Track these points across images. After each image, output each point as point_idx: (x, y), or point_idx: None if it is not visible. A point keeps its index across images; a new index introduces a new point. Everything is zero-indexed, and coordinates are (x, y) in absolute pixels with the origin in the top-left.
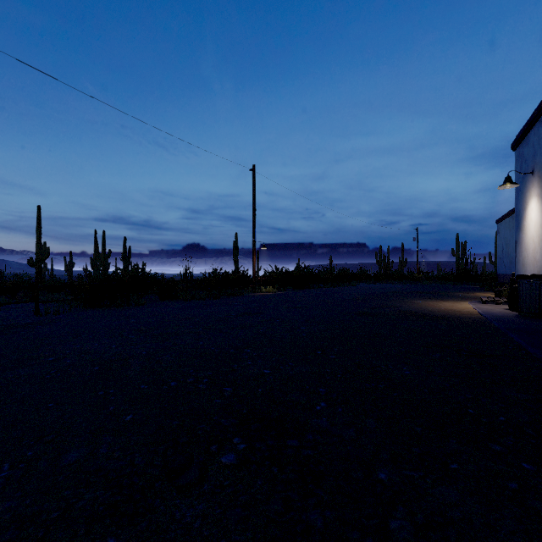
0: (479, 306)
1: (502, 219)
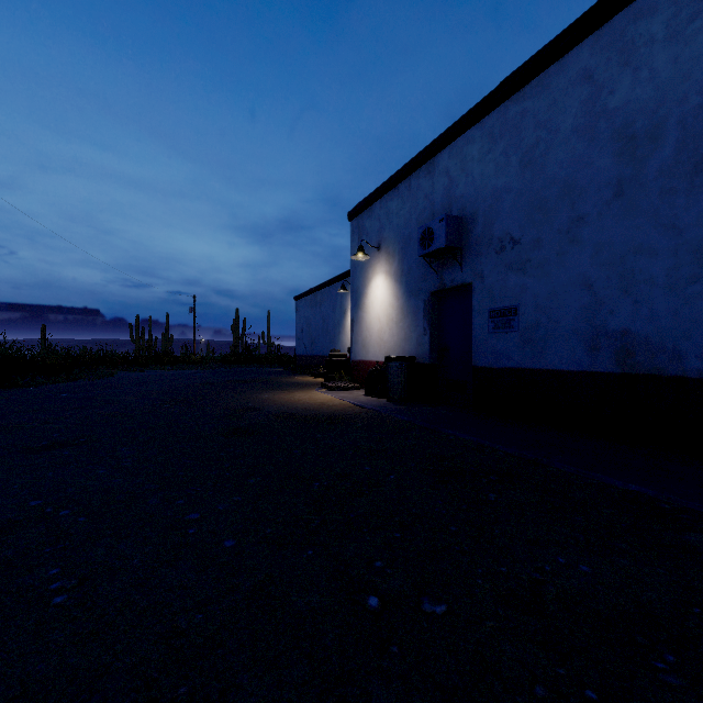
0: (340, 395)
1: (303, 296)
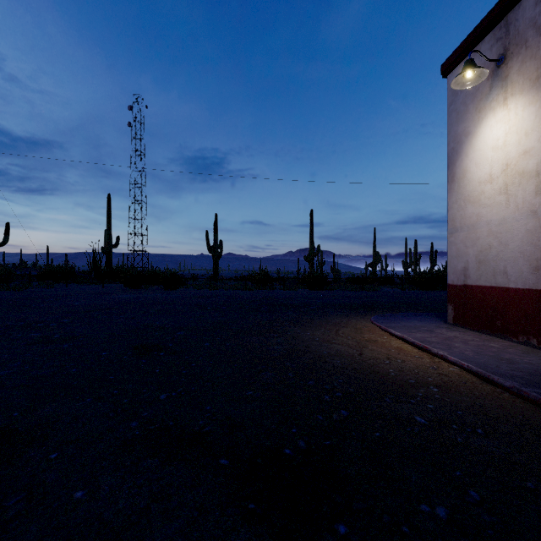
0: None
1: None
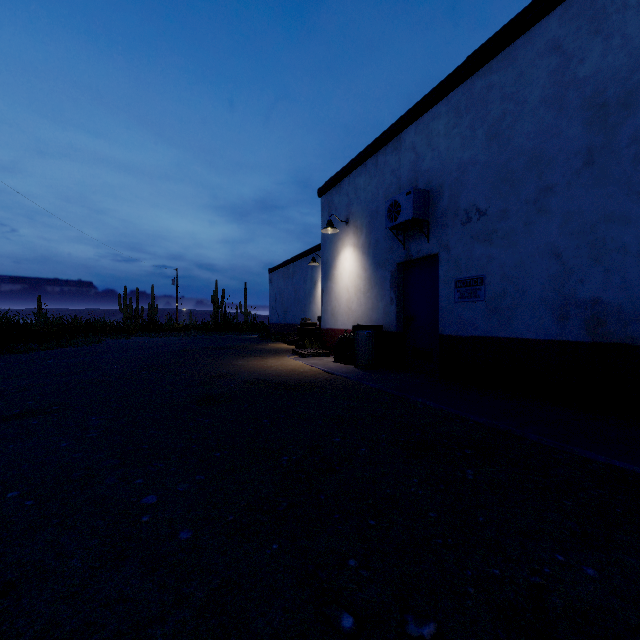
0: (310, 362)
1: (276, 269)
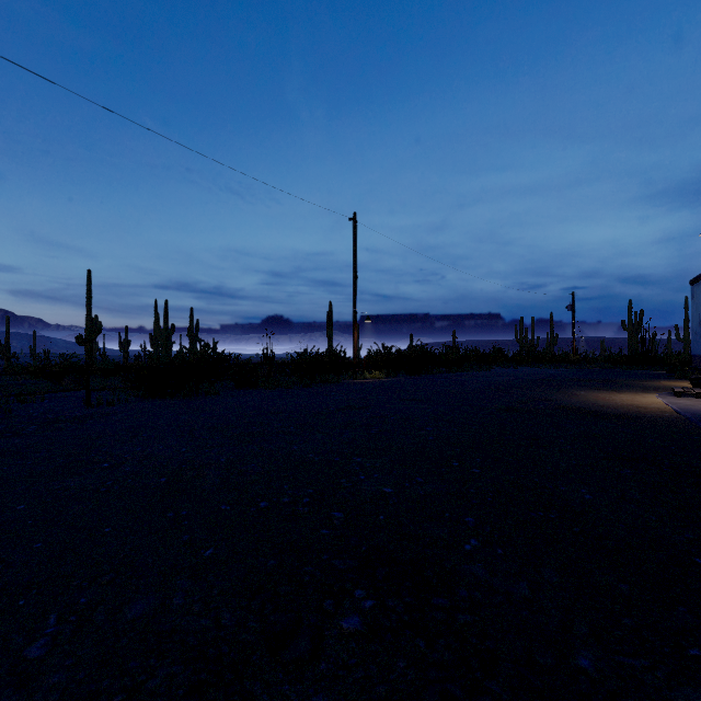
0: (673, 401)
1: (699, 279)
